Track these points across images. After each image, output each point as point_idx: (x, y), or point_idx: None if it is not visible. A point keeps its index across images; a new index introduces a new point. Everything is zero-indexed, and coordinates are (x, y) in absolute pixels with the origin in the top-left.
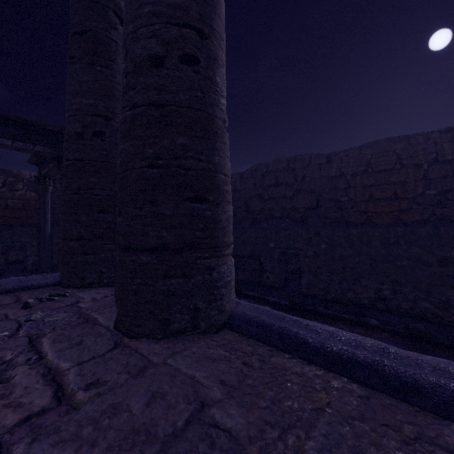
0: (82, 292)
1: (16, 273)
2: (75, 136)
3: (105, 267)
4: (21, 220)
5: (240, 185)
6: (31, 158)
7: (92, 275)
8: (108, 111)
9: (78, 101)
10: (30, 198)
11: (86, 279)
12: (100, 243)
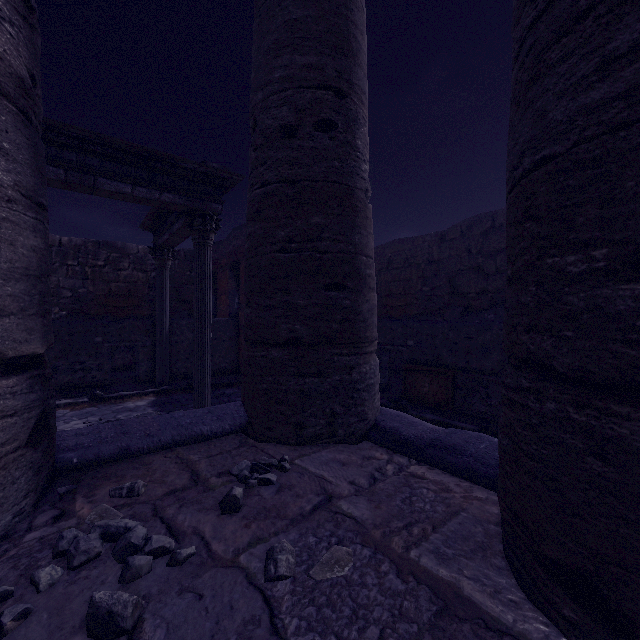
0: (306, 458)
1: (126, 385)
2: (280, 134)
3: (340, 404)
4: (127, 311)
5: (439, 252)
6: (145, 221)
7: (318, 420)
8: (340, 79)
9: (286, 62)
10: (137, 281)
11: (305, 428)
12: (330, 353)
